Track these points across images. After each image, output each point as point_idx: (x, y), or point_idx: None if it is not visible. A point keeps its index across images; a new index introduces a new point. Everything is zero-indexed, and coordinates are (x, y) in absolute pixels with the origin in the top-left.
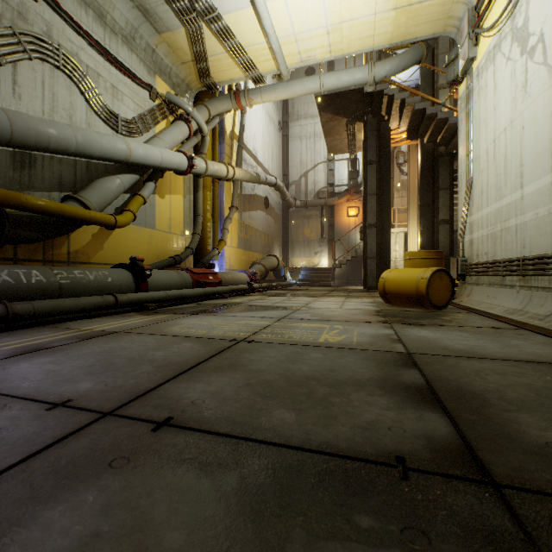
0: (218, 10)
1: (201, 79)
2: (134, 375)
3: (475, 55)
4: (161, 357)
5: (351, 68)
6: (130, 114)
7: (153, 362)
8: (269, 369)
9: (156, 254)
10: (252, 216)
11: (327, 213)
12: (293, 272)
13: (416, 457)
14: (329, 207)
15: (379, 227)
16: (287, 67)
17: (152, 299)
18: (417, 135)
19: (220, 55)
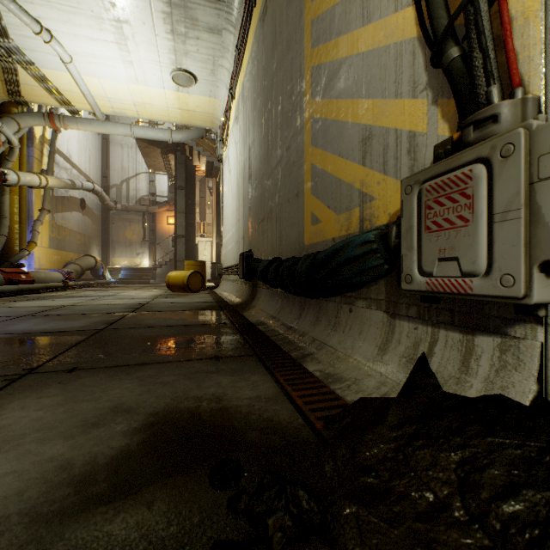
0: (36, 64)
1: (10, 95)
2: (20, 313)
3: (223, 154)
4: (26, 310)
5: (155, 128)
6: None
7: (24, 311)
8: (83, 309)
9: None
10: (66, 216)
11: (149, 219)
12: (114, 271)
13: (119, 312)
14: (151, 214)
15: (187, 238)
16: (102, 113)
17: None
18: (212, 176)
19: (34, 87)
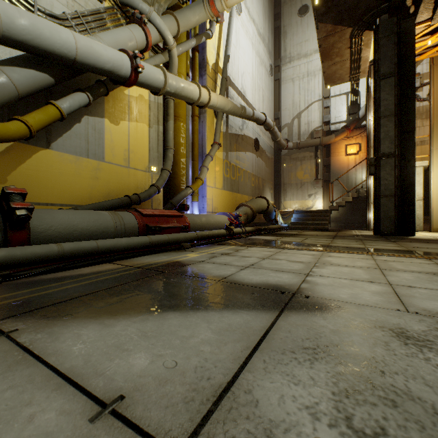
0: None
1: None
2: None
3: None
4: None
5: None
6: (60, 9)
7: None
8: None
9: (105, 191)
10: (240, 156)
11: (322, 153)
12: (285, 214)
13: None
14: (325, 146)
15: (399, 156)
16: None
17: (15, 260)
18: None
19: None
